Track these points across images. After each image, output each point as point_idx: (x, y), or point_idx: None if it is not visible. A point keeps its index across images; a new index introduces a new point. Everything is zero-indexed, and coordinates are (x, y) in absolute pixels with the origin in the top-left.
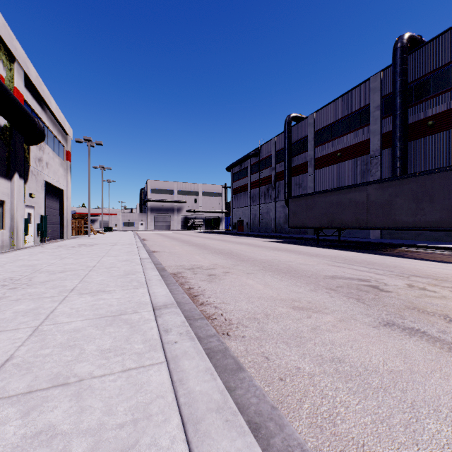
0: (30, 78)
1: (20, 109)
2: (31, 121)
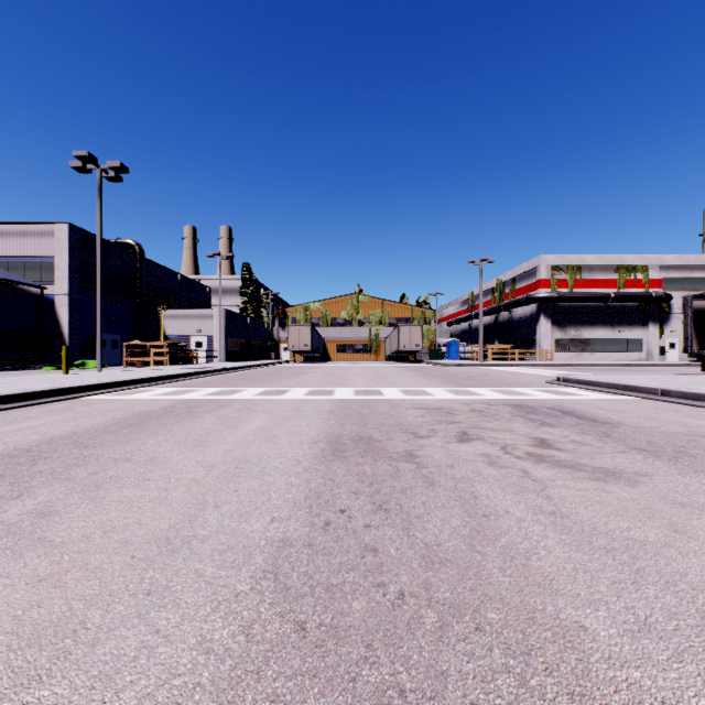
0: (666, 263)
1: (634, 297)
2: (645, 298)
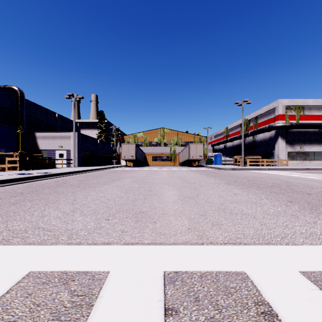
0: None
1: None
2: None
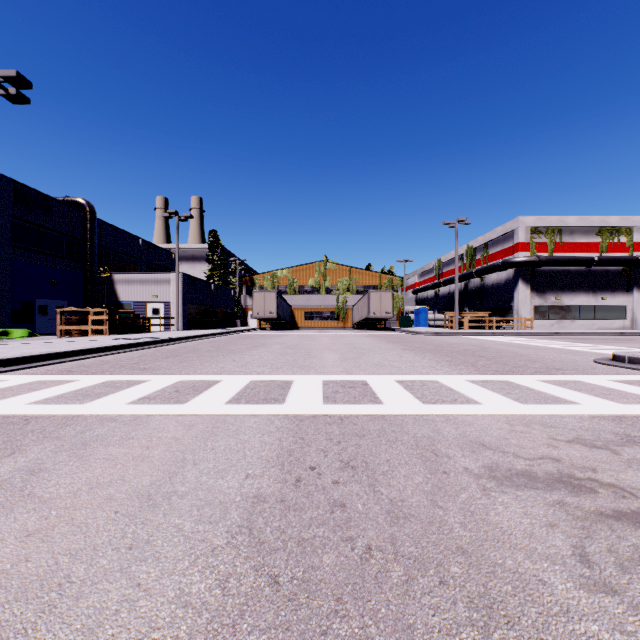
0: None
1: (619, 262)
2: (631, 262)
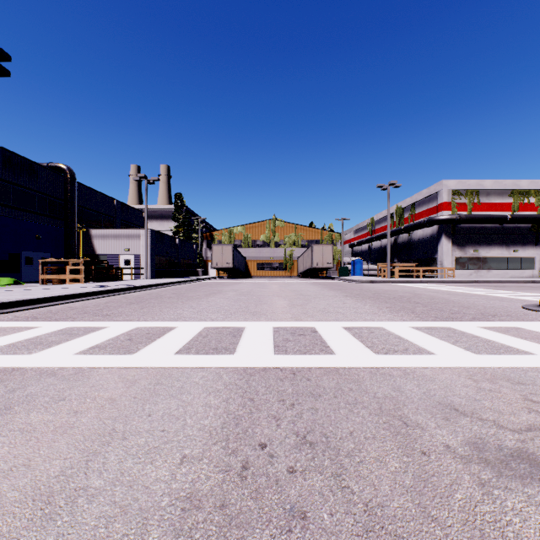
0: None
1: (529, 219)
2: (539, 219)
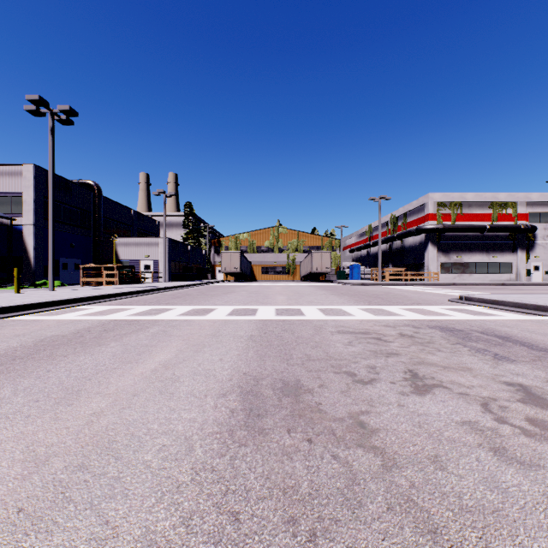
0: (532, 201)
1: (505, 229)
2: (515, 229)
